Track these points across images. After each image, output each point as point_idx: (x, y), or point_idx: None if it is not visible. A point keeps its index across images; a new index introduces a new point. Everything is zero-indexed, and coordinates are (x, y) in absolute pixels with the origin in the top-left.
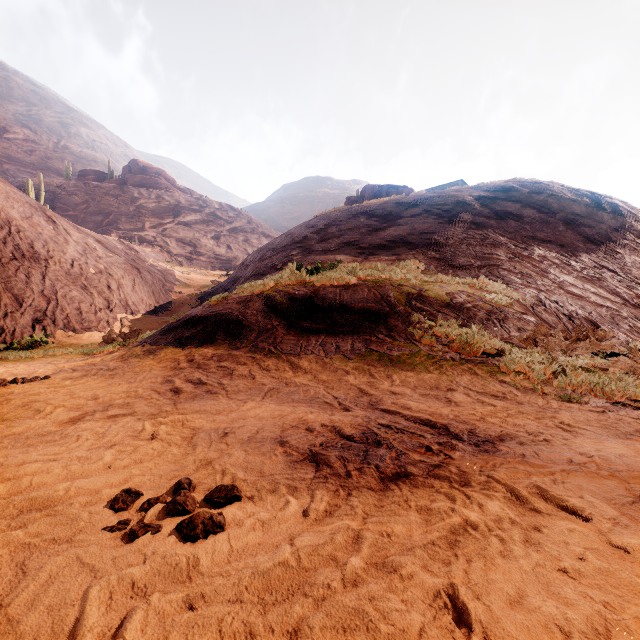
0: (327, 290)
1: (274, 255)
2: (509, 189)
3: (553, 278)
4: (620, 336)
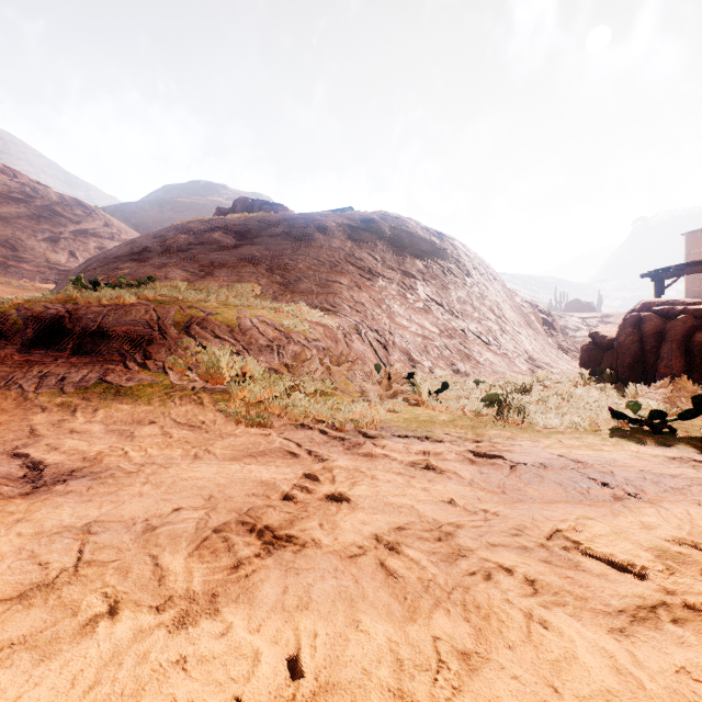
0: (91, 309)
1: (100, 267)
2: (370, 220)
3: (385, 308)
4: (426, 363)
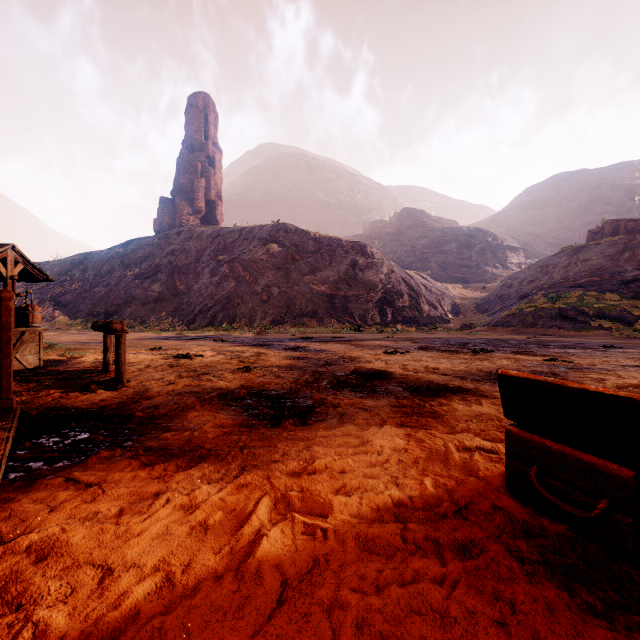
0: (559, 309)
1: (529, 283)
2: None
3: None
4: None
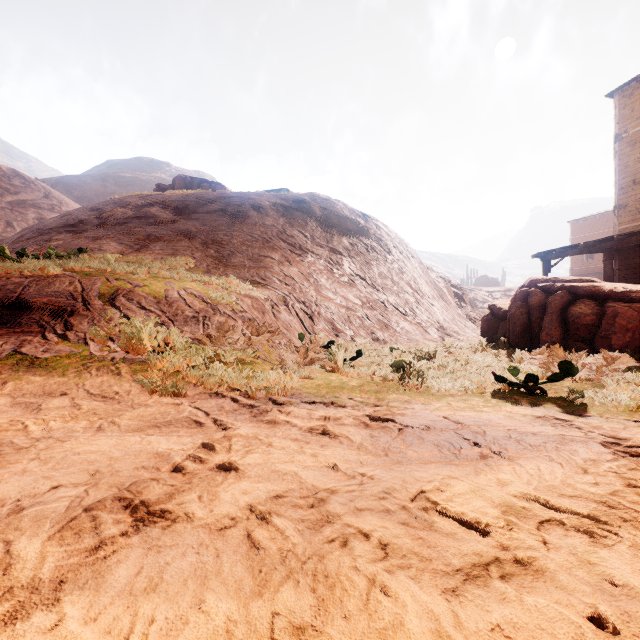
0: (11, 280)
1: (33, 237)
2: (302, 201)
3: (313, 282)
4: (348, 332)
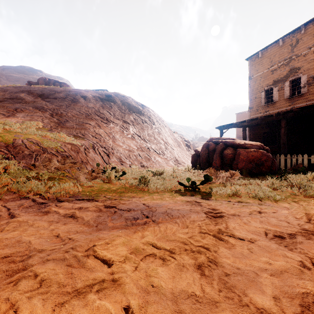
0: None
1: None
2: (110, 96)
3: (111, 137)
4: (128, 162)
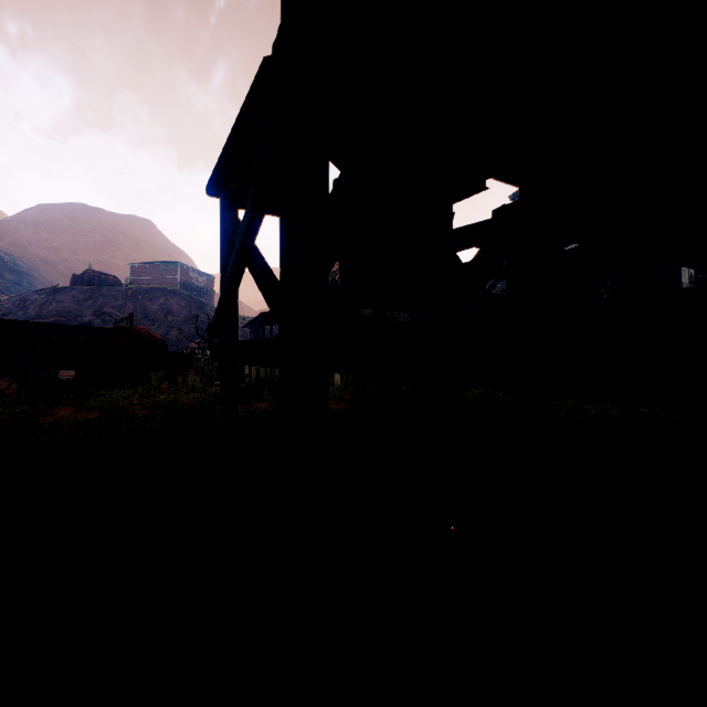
0: None
1: (3, 316)
2: (151, 293)
3: None
4: None
